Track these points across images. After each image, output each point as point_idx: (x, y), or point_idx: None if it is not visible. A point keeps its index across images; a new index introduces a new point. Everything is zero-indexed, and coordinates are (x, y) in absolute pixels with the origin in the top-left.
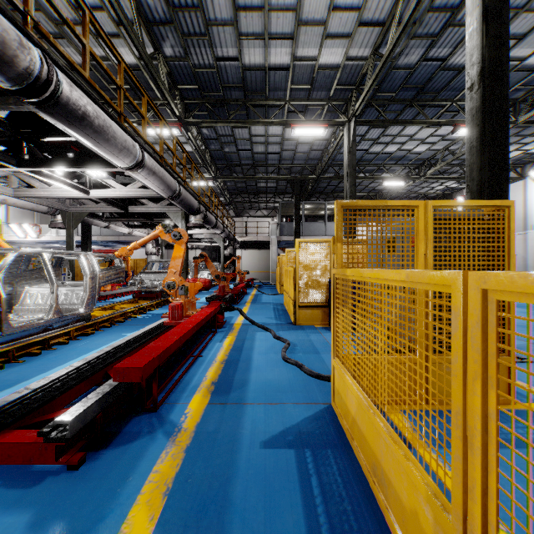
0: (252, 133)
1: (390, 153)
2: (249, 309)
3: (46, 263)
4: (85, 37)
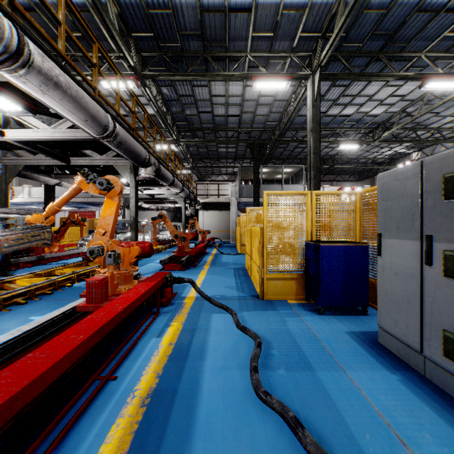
0: (212, 93)
1: (347, 116)
2: (206, 273)
3: None
4: None
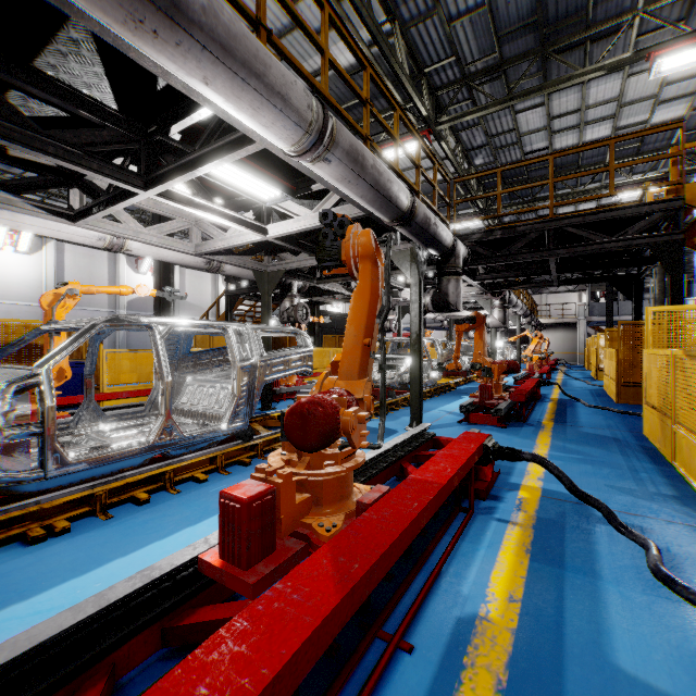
0: None
1: None
2: (562, 375)
3: None
4: None
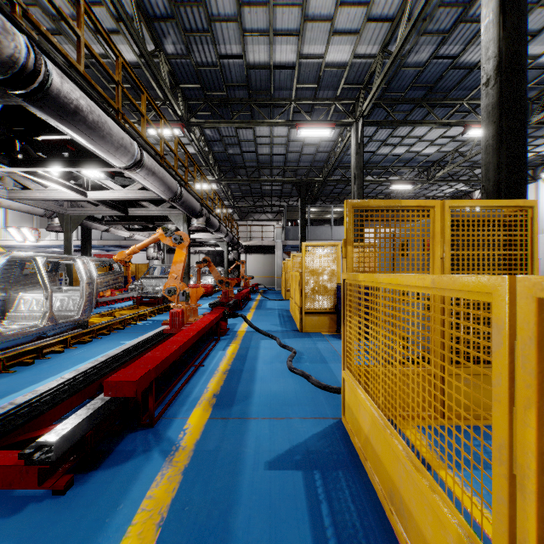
0: (256, 134)
1: (398, 155)
2: (253, 315)
3: (39, 267)
4: (80, 29)
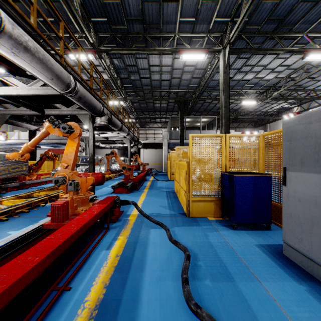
0: (150, 63)
1: (247, 80)
2: (146, 195)
3: None
4: None
